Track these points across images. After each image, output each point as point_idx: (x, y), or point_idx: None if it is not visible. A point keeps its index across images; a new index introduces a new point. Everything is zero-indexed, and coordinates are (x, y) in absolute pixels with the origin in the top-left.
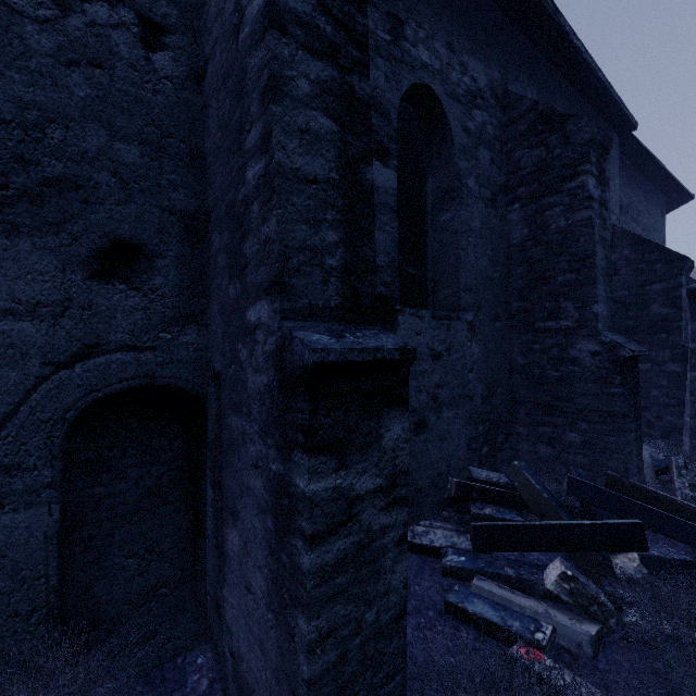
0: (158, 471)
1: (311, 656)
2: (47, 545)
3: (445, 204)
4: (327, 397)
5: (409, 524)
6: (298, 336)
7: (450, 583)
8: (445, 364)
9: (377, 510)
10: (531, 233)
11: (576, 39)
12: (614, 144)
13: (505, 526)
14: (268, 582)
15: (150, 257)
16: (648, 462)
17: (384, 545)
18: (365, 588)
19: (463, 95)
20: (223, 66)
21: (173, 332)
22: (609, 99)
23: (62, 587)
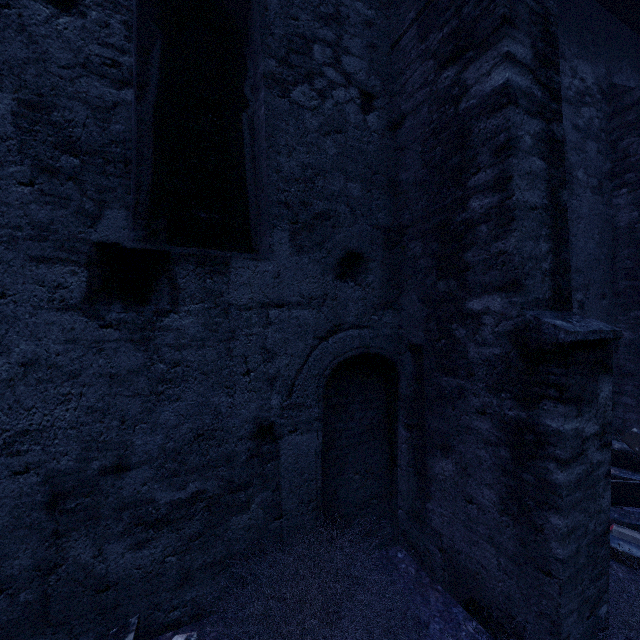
0: (371, 415)
1: (563, 543)
2: (316, 459)
3: None
4: (572, 365)
5: None
6: (549, 322)
7: None
8: None
9: (595, 449)
10: None
11: None
12: None
13: (636, 485)
14: (501, 494)
15: (366, 261)
16: None
17: (598, 475)
18: (589, 505)
19: (573, 96)
20: (433, 123)
21: (378, 315)
22: None
23: (323, 488)
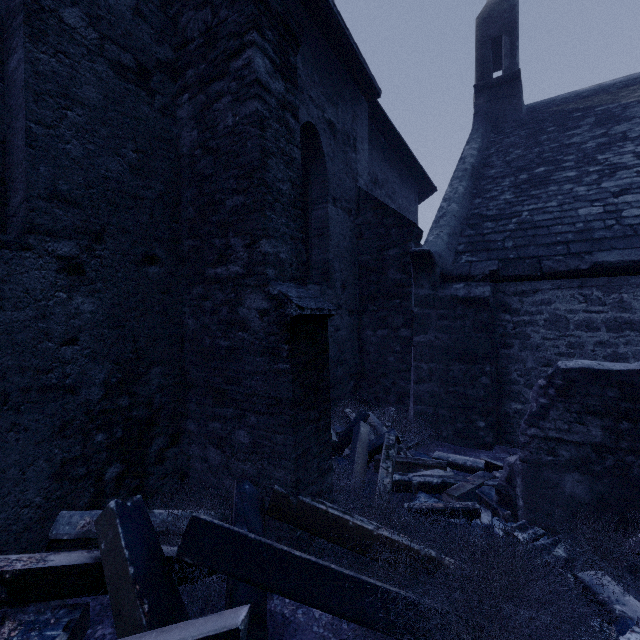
0: None
1: None
2: None
3: (13, 39)
4: None
5: None
6: None
7: None
8: None
9: None
10: (200, 136)
11: None
12: (363, 108)
13: None
14: None
15: None
16: (365, 442)
17: None
18: None
19: None
20: None
21: None
22: (347, 44)
23: None
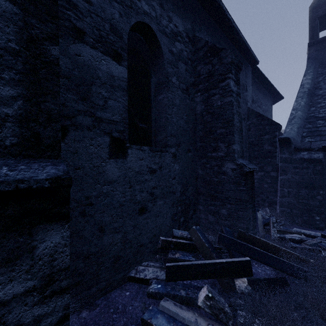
0: None
1: None
2: None
3: (160, 90)
4: None
5: (135, 266)
6: None
7: (151, 302)
8: (158, 176)
9: (30, 306)
10: (205, 108)
11: (229, 15)
12: (249, 70)
13: (182, 266)
14: None
15: None
16: (260, 220)
17: None
18: None
19: (170, 33)
20: None
21: None
22: (246, 48)
23: None
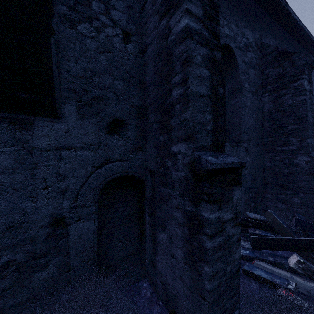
0: (129, 209)
1: (210, 281)
2: (93, 235)
3: (234, 95)
4: (215, 182)
5: None
6: (204, 158)
7: (243, 262)
8: None
9: (231, 227)
10: (274, 106)
11: (295, 15)
12: None
13: (267, 239)
14: (185, 253)
15: (126, 125)
16: None
17: (233, 241)
18: (227, 258)
19: (243, 46)
20: (158, 49)
21: (133, 154)
22: (310, 41)
23: (98, 252)
